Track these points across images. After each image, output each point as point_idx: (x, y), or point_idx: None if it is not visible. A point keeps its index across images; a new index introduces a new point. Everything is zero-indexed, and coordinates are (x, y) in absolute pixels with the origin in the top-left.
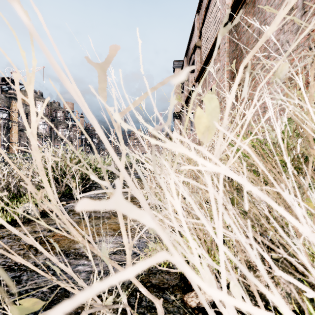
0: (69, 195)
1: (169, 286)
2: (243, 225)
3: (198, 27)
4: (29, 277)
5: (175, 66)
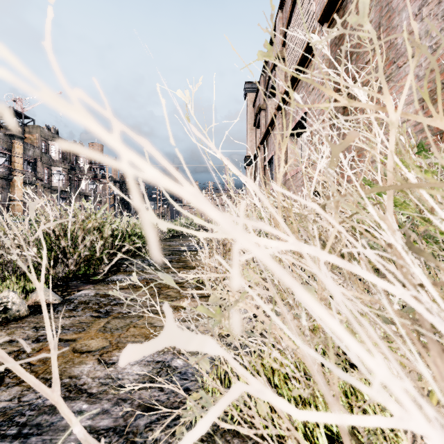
0: (85, 276)
1: None
2: None
3: (281, 30)
4: None
5: (248, 89)
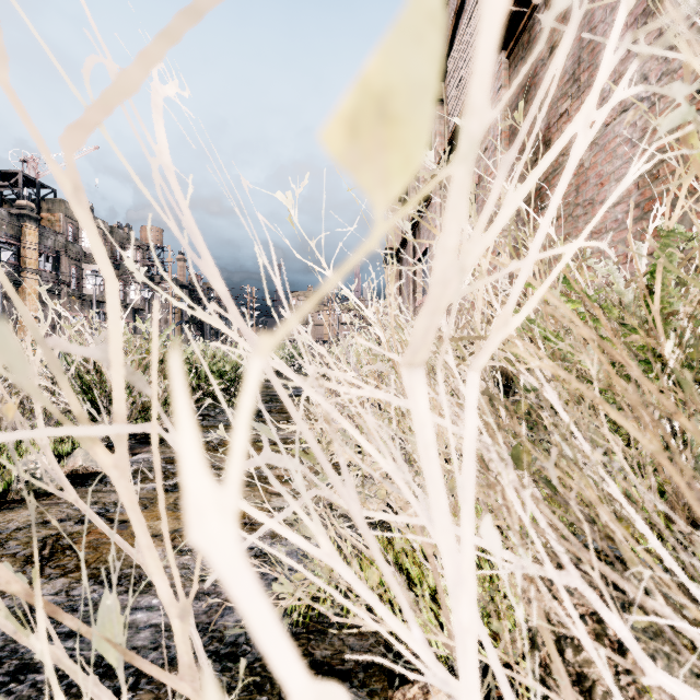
0: (141, 434)
1: (357, 667)
2: (549, 530)
3: None
4: (8, 641)
5: None
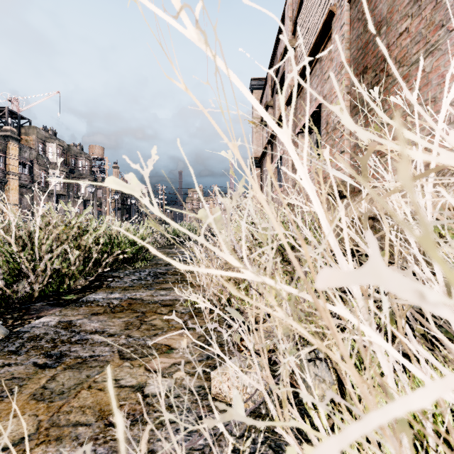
0: (55, 295)
1: None
2: None
3: (290, 17)
4: None
5: (254, 87)
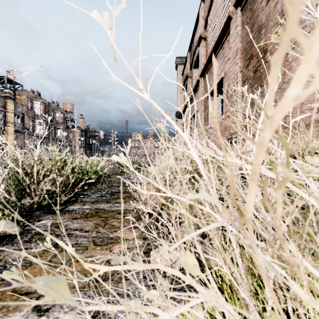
0: (47, 206)
1: None
2: None
3: (203, 17)
4: None
5: (178, 62)
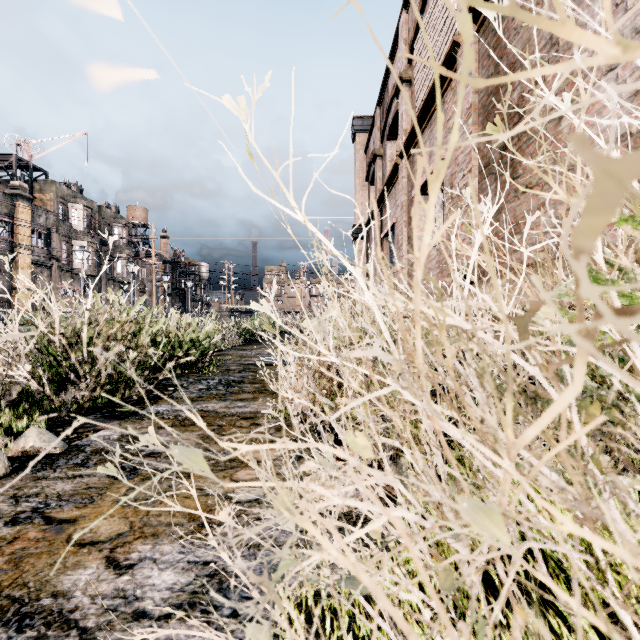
0: (108, 407)
1: None
2: None
3: (405, 40)
4: None
5: (357, 128)
